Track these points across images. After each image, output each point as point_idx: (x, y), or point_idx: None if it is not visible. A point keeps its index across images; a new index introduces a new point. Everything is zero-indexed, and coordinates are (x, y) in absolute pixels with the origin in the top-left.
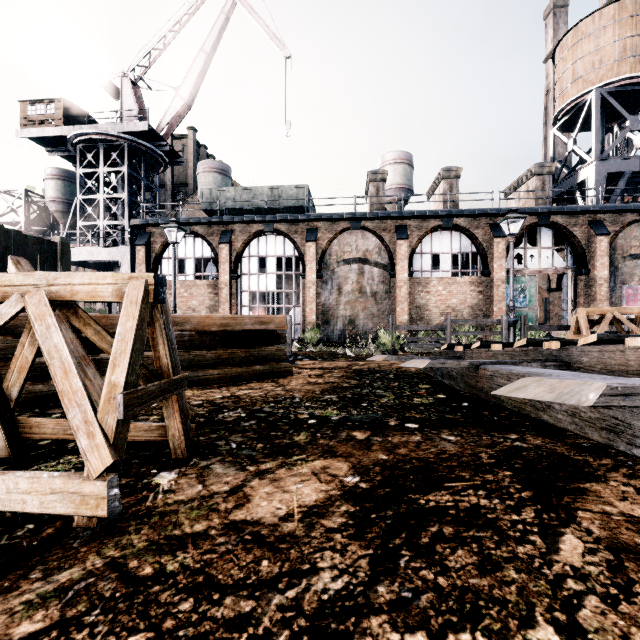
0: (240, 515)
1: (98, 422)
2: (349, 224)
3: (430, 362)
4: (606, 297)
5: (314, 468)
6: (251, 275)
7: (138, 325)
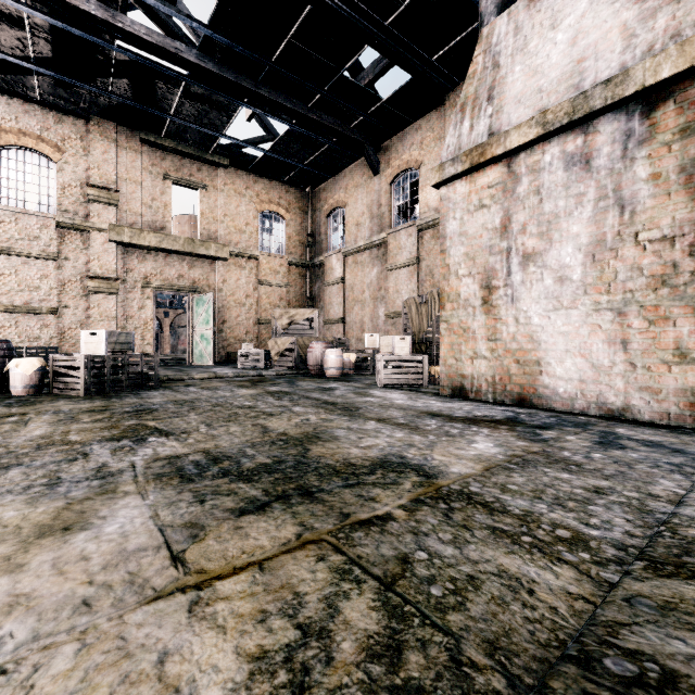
0: None
1: None
2: None
3: None
4: (169, 343)
5: None
6: None
7: None
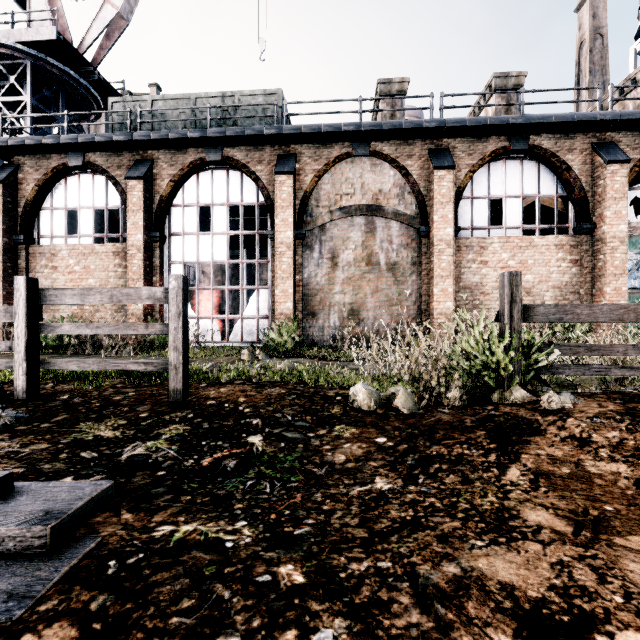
0: None
1: None
2: (350, 147)
3: None
4: None
5: None
6: (186, 236)
7: None
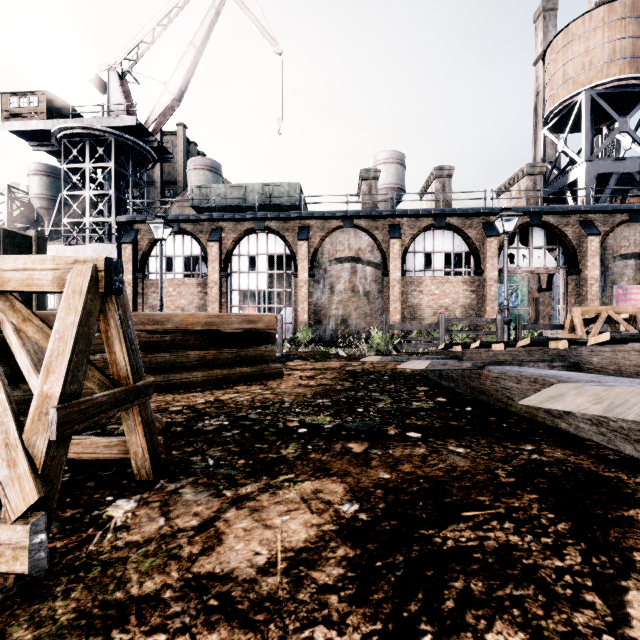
0: (207, 565)
1: (23, 445)
2: (341, 222)
3: (430, 363)
4: (597, 297)
5: (304, 492)
6: (242, 274)
7: (82, 320)
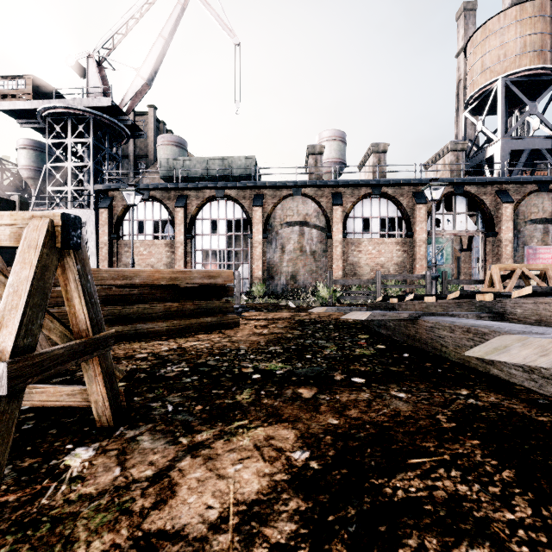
0: (158, 521)
1: None
2: (291, 191)
3: (371, 314)
4: (511, 256)
5: (257, 439)
6: (204, 235)
7: (36, 274)
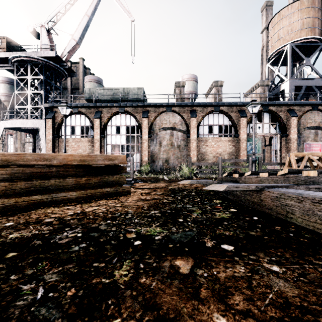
0: None
1: None
2: (165, 109)
3: (227, 186)
4: (296, 148)
5: None
6: (112, 135)
7: None
